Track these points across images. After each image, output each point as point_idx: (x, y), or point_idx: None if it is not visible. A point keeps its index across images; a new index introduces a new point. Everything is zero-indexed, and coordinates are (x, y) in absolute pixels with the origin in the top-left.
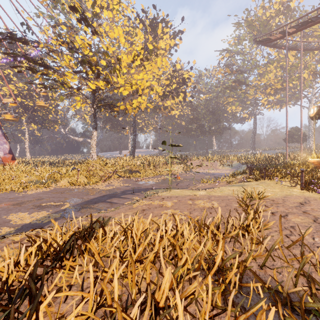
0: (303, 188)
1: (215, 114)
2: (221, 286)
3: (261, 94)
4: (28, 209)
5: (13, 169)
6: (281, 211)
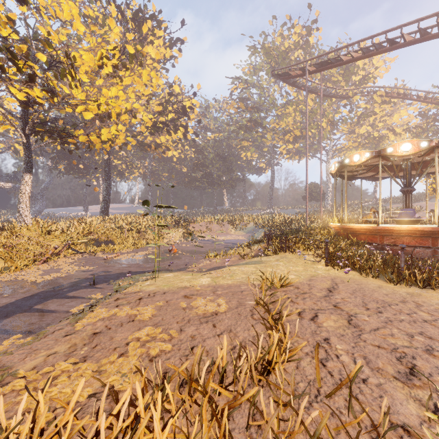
0: (328, 264)
1: (226, 161)
2: None
3: (279, 140)
4: None
5: None
6: (309, 307)
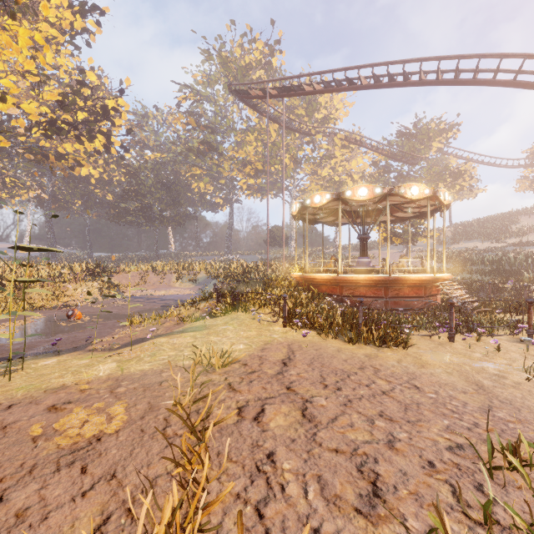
0: (286, 325)
1: (171, 190)
2: None
3: (239, 172)
4: None
5: None
6: (255, 397)
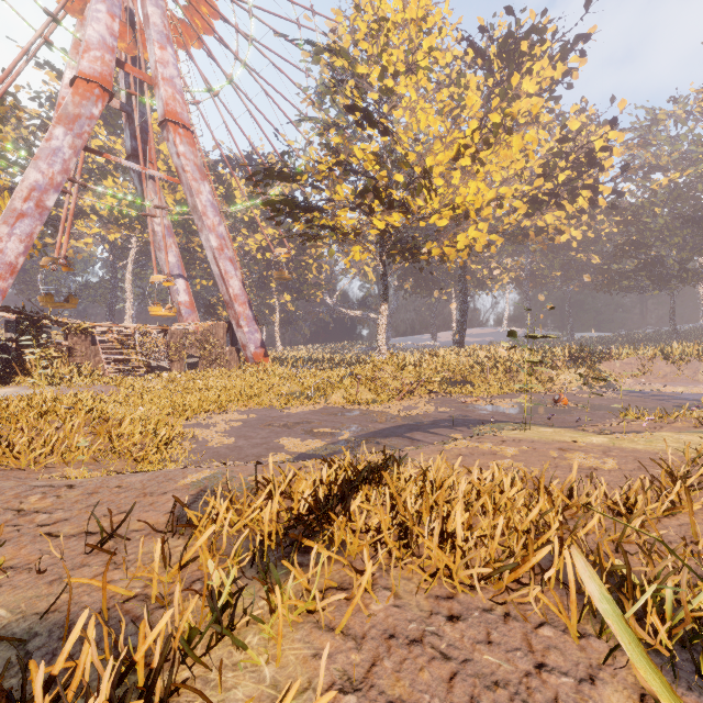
0: None
1: (702, 225)
2: (519, 535)
3: None
4: (299, 435)
5: (268, 373)
6: None
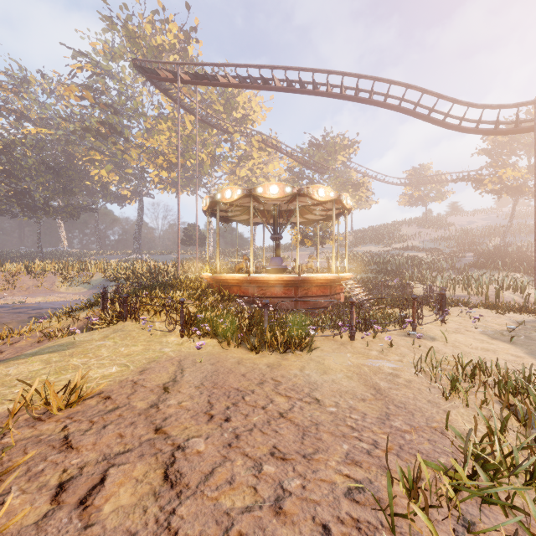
0: (183, 334)
1: (61, 175)
2: None
3: (150, 163)
4: None
5: None
6: (100, 455)
